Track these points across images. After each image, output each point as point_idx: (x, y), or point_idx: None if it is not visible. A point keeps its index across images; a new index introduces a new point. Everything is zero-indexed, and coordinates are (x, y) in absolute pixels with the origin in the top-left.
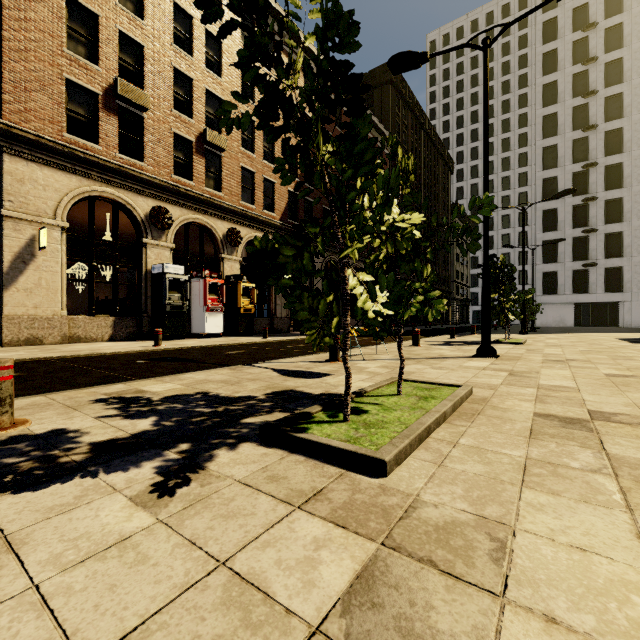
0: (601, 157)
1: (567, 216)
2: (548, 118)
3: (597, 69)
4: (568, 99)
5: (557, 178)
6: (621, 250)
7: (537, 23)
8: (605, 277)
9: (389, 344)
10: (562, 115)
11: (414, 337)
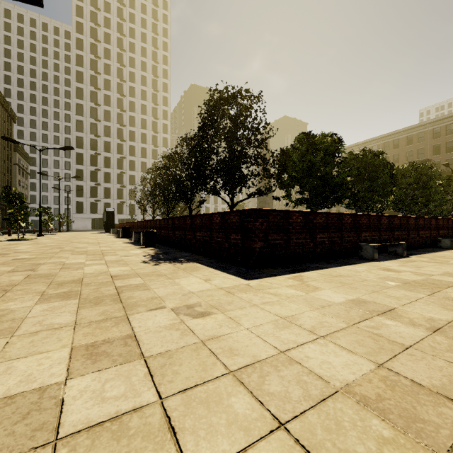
0: (103, 152)
1: (88, 175)
2: (79, 122)
3: (101, 110)
4: (89, 117)
5: (83, 154)
6: (110, 196)
7: (73, 68)
8: (104, 207)
9: None
10: (86, 124)
11: (9, 233)
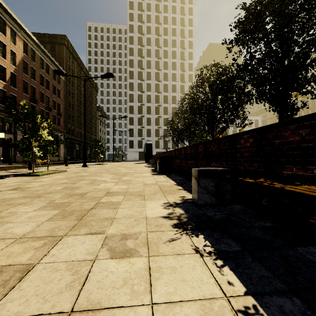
0: (146, 103)
1: (136, 121)
2: (131, 83)
3: (144, 73)
4: (137, 79)
5: (134, 106)
6: (151, 135)
7: (127, 47)
8: None
9: (56, 166)
10: (135, 84)
11: (66, 163)
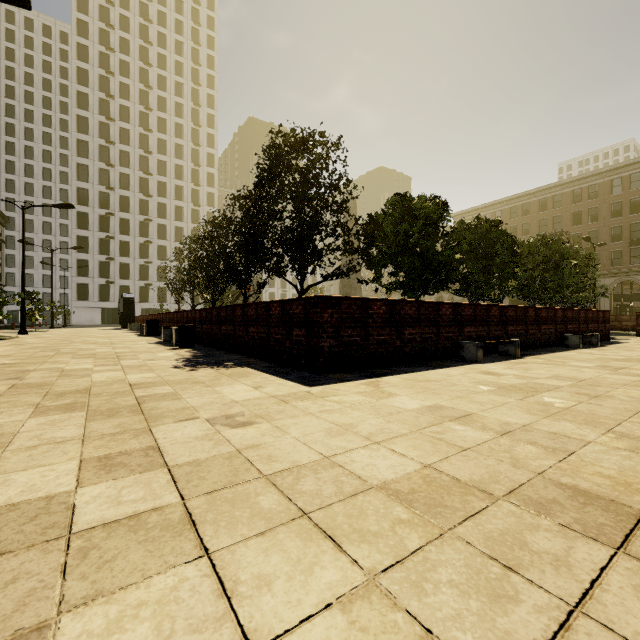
0: (118, 211)
1: (96, 245)
2: (82, 166)
3: (115, 151)
4: (97, 160)
5: (89, 214)
6: (129, 275)
7: (73, 88)
8: (120, 291)
9: None
10: (92, 170)
11: None
